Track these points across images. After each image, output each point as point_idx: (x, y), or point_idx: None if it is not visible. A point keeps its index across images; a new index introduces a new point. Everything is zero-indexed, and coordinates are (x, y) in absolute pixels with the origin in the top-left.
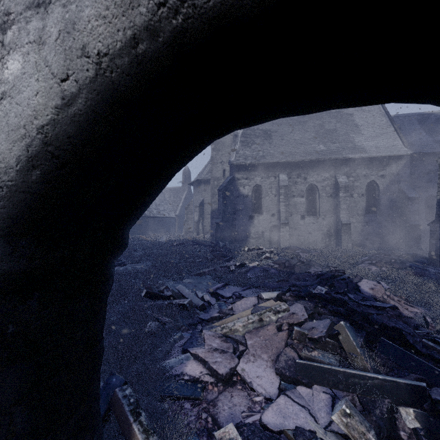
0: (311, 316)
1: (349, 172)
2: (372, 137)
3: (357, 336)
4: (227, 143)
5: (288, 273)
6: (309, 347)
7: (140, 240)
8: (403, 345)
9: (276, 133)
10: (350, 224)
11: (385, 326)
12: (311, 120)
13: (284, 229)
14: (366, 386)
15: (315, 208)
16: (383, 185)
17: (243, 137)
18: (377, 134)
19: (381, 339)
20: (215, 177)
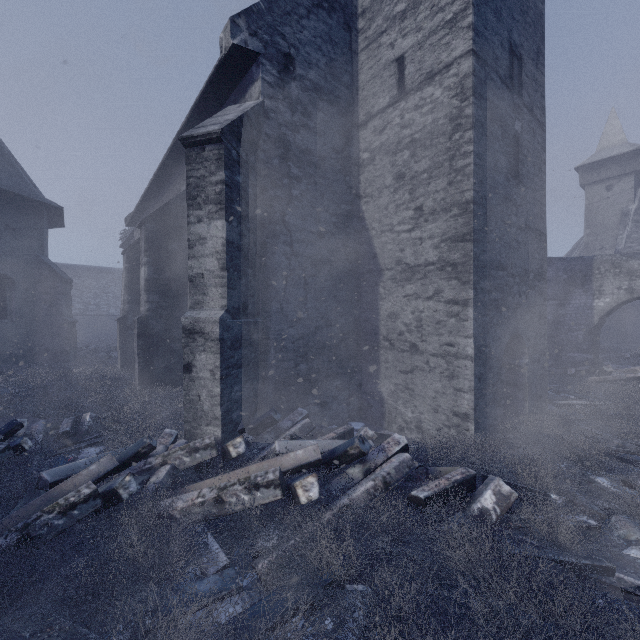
0: None
1: None
2: None
3: None
4: (610, 225)
5: None
6: None
7: None
8: None
9: None
10: None
11: None
12: None
13: None
14: None
15: None
16: None
17: (637, 214)
18: None
19: None
20: None
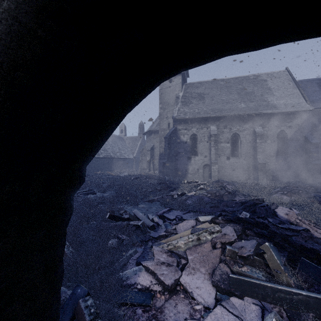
0: (239, 236)
1: (264, 124)
2: (282, 97)
3: (280, 255)
4: (171, 103)
5: (218, 200)
6: (239, 263)
7: (107, 175)
8: (320, 264)
9: (208, 95)
10: (265, 163)
11: (304, 247)
12: (234, 85)
13: (214, 167)
14: (291, 300)
15: (237, 151)
16: (290, 133)
17: (183, 98)
18: (285, 95)
19: (302, 259)
20: (162, 129)
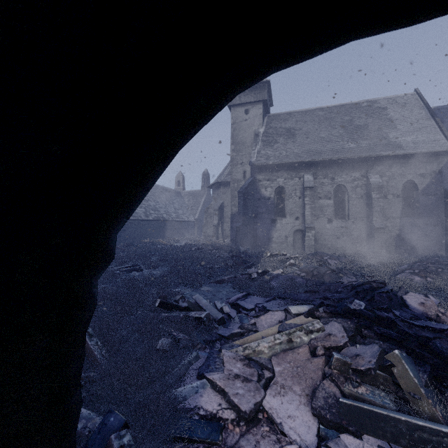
0: (352, 338)
1: (383, 171)
2: (410, 132)
3: (419, 371)
4: (247, 143)
5: (317, 282)
6: (354, 381)
7: (159, 245)
8: None
9: (300, 131)
10: (384, 228)
11: None
12: (339, 116)
13: (310, 233)
14: (440, 445)
15: (343, 211)
16: (422, 184)
17: (264, 136)
18: (414, 128)
19: None
20: (235, 179)
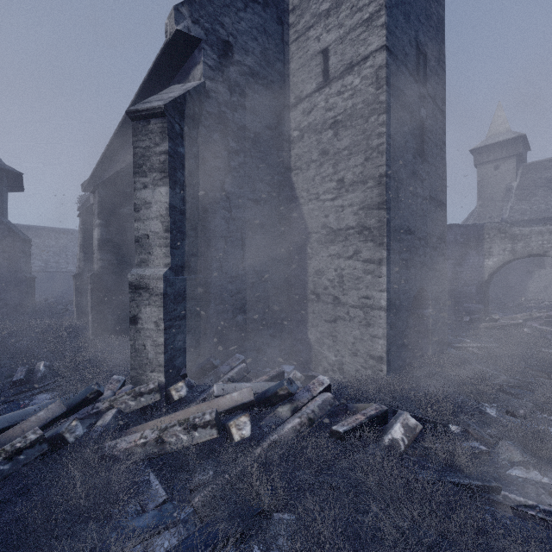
0: None
1: None
2: None
3: None
4: (497, 198)
5: None
6: None
7: None
8: None
9: None
10: None
11: None
12: None
13: None
14: None
15: None
16: None
17: (518, 190)
18: None
19: None
20: None
